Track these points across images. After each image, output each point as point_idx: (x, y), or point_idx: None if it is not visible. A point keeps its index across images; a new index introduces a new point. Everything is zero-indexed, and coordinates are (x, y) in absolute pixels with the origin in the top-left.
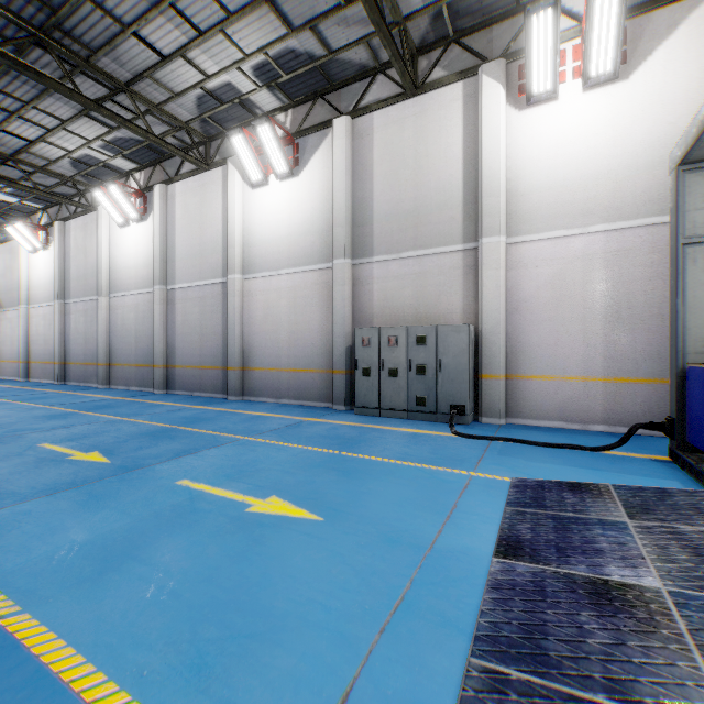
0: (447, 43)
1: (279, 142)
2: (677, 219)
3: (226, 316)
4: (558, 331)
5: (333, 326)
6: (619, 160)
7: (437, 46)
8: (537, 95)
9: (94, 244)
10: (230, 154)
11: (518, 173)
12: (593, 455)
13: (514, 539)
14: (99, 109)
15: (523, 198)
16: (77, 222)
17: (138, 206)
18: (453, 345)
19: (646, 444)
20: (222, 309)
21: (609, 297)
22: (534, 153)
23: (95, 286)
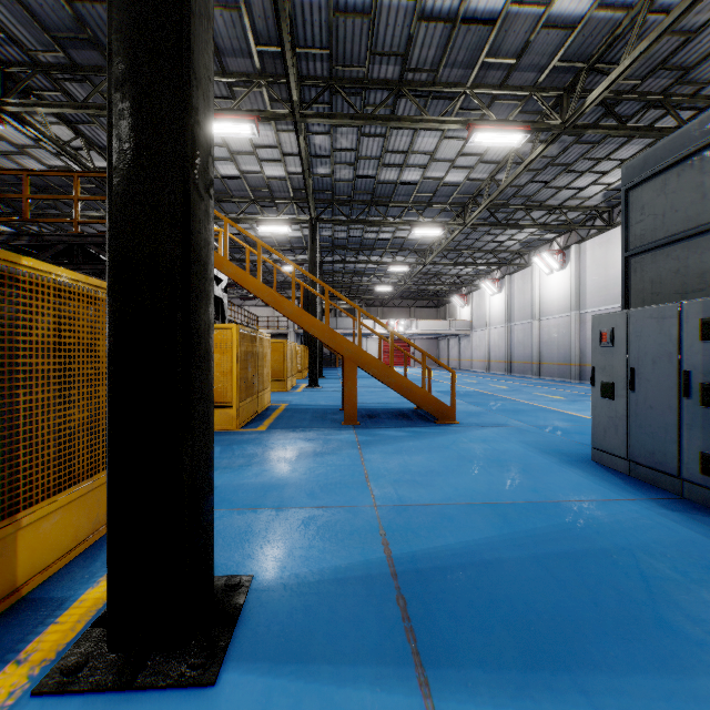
0: None
1: None
2: None
3: None
4: None
5: None
6: None
7: None
8: None
9: (529, 287)
10: None
11: None
12: None
13: None
14: (545, 227)
15: None
16: (518, 275)
17: (558, 260)
18: None
19: None
20: None
21: None
22: None
23: (529, 314)
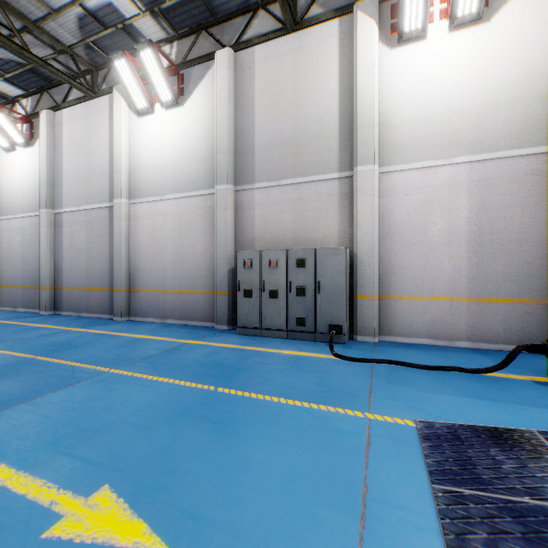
0: None
1: (163, 69)
2: None
3: (112, 239)
4: (426, 255)
5: (216, 249)
6: (482, 96)
7: None
8: (408, 33)
9: None
10: (117, 83)
11: (390, 107)
12: (478, 379)
13: None
14: None
15: (394, 130)
16: None
17: (25, 131)
18: (331, 268)
19: (514, 362)
20: (109, 232)
21: (473, 223)
22: (404, 88)
23: None
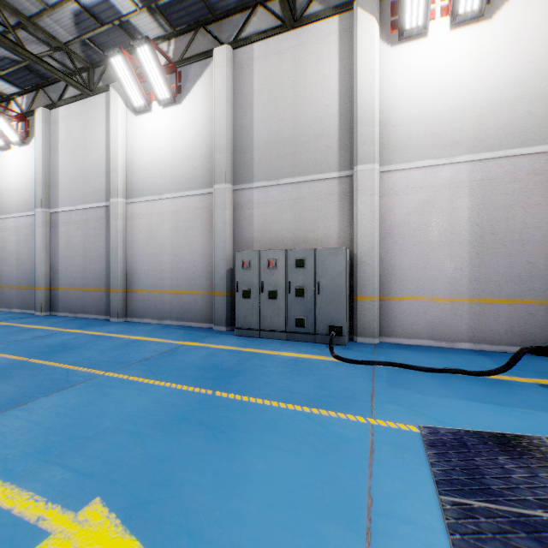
0: None
1: (160, 66)
2: None
3: (109, 239)
4: (427, 255)
5: (214, 249)
6: (483, 95)
7: None
8: (409, 30)
9: None
10: (113, 81)
11: (390, 105)
12: (481, 382)
13: None
14: None
15: (394, 129)
16: None
17: (20, 129)
18: (331, 268)
19: (517, 364)
20: (105, 232)
21: (474, 223)
22: (405, 86)
23: None
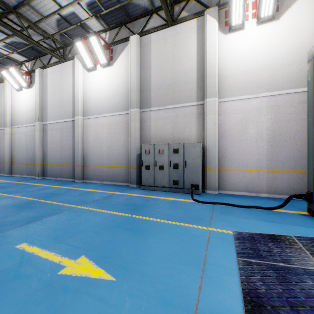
0: None
1: (102, 46)
2: (313, 86)
3: (74, 138)
4: (244, 146)
5: (130, 143)
6: (274, 60)
7: (183, 0)
8: (234, 26)
9: (3, 100)
10: (76, 54)
11: (224, 66)
12: (269, 212)
13: (254, 293)
14: None
15: (227, 79)
16: None
17: (27, 80)
18: (192, 153)
19: (291, 204)
20: (72, 134)
21: (270, 129)
22: (232, 56)
23: (4, 122)
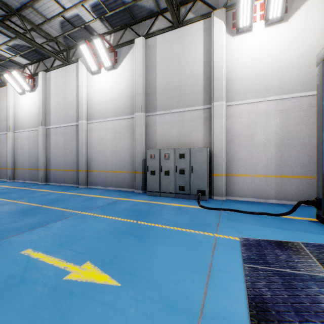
0: (195, 0)
1: (106, 49)
2: (322, 89)
3: (78, 143)
4: (252, 151)
5: (135, 148)
6: (283, 63)
7: (190, 2)
8: (242, 28)
9: (5, 104)
10: (80, 56)
11: (232, 69)
12: (277, 219)
13: (259, 299)
14: None
15: (234, 82)
16: None
17: (30, 83)
18: (199, 158)
19: (300, 211)
20: (76, 139)
21: (278, 134)
22: (240, 59)
23: (6, 126)
